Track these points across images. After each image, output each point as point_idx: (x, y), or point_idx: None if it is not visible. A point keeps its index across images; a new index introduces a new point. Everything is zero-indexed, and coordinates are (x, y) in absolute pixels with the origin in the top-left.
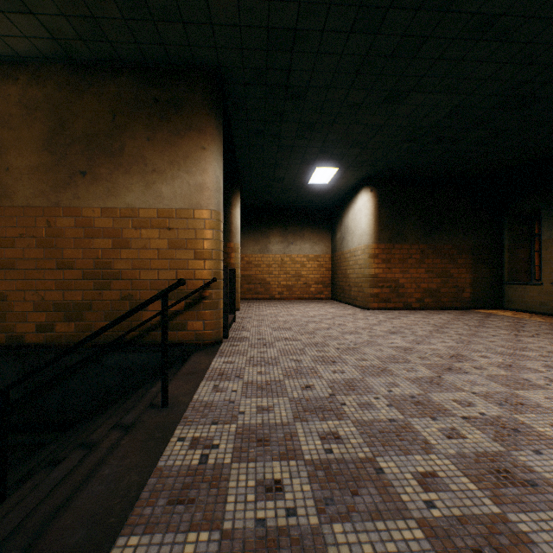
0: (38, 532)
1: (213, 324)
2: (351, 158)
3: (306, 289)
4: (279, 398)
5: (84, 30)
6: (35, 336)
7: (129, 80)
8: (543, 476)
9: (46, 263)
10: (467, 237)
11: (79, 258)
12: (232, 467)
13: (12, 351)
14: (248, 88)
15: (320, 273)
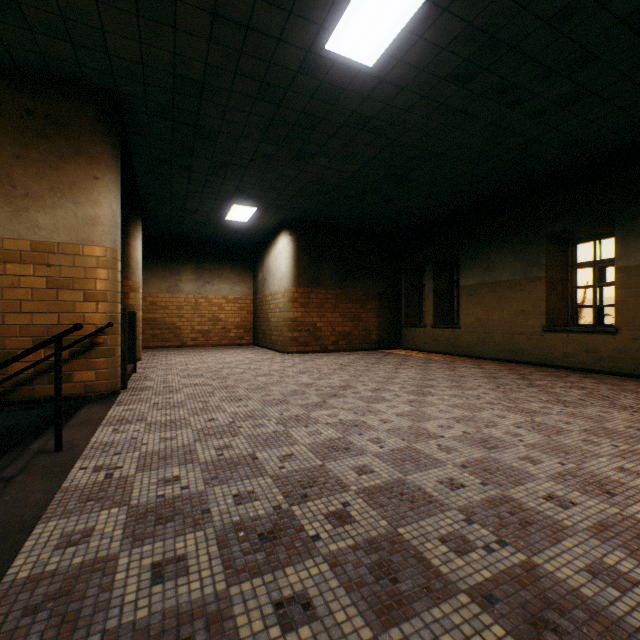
0: None
1: (109, 373)
2: (269, 201)
3: (225, 334)
4: (183, 430)
5: None
6: None
7: None
8: (356, 445)
9: None
10: (375, 284)
11: None
12: (136, 476)
13: None
14: (152, 119)
15: (242, 316)
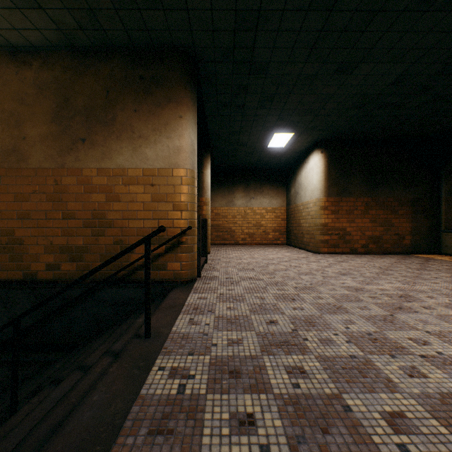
0: (35, 451)
1: (189, 265)
2: (304, 124)
3: (265, 236)
4: (247, 332)
5: (83, 21)
6: (46, 273)
7: (119, 62)
8: None
9: (54, 214)
10: (407, 191)
11: (79, 210)
12: (206, 398)
13: (27, 285)
14: (218, 65)
15: (277, 223)
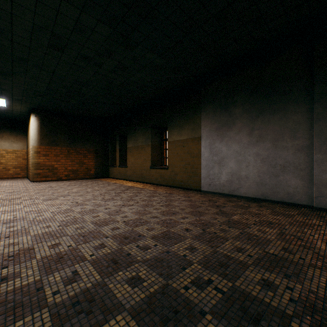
0: None
1: None
2: (9, 96)
3: (5, 171)
4: None
5: None
6: None
7: None
8: None
9: None
10: (93, 145)
11: None
12: None
13: None
14: None
15: (19, 161)
